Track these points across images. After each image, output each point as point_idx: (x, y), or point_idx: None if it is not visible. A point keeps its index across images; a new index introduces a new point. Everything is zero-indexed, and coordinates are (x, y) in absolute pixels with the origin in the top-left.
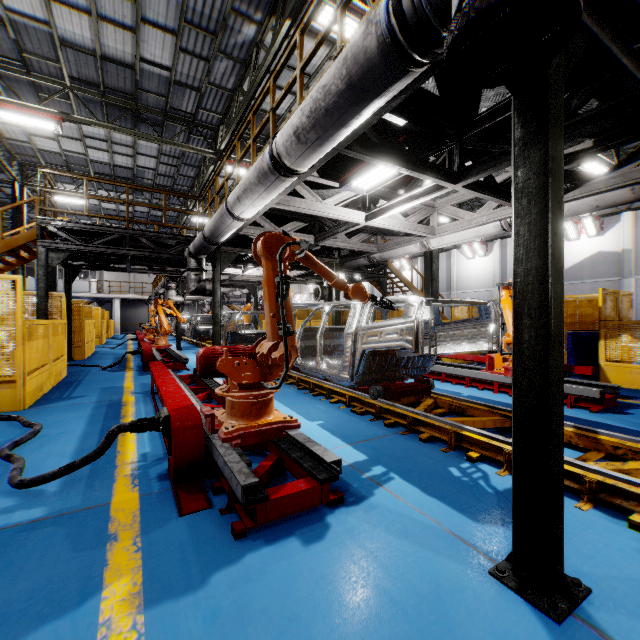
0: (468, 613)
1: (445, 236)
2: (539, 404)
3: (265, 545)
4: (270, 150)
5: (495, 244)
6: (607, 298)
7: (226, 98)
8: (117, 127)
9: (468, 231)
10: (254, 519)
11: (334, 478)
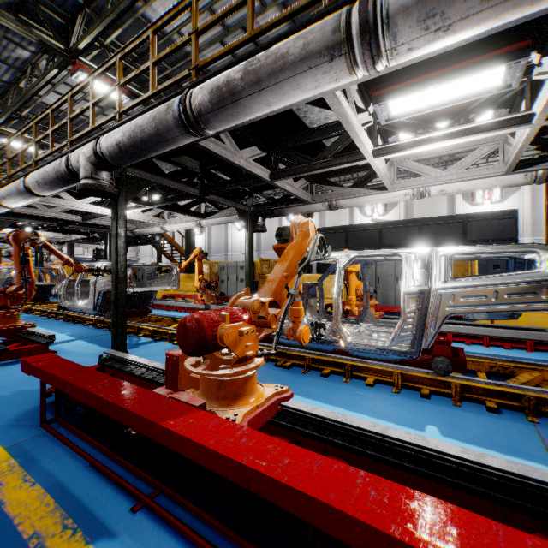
0: (85, 364)
1: (172, 225)
2: (115, 300)
3: (8, 366)
4: (24, 183)
5: None
6: (264, 263)
7: (3, 86)
8: None
9: (182, 224)
10: (3, 359)
11: (51, 342)
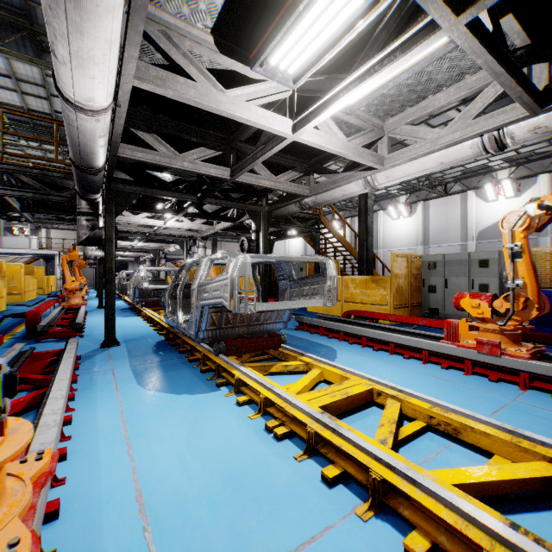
0: None
1: (397, 167)
2: None
3: None
4: None
5: (418, 205)
6: None
7: None
8: (6, 49)
9: (431, 157)
10: None
11: None
